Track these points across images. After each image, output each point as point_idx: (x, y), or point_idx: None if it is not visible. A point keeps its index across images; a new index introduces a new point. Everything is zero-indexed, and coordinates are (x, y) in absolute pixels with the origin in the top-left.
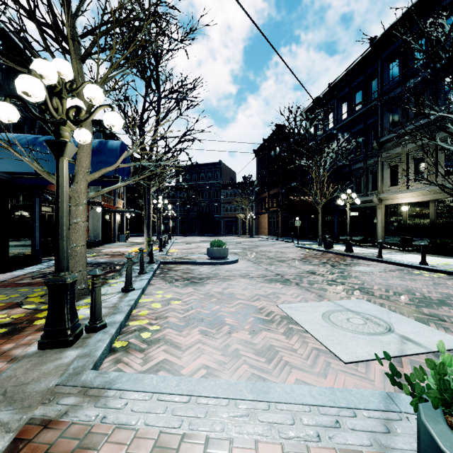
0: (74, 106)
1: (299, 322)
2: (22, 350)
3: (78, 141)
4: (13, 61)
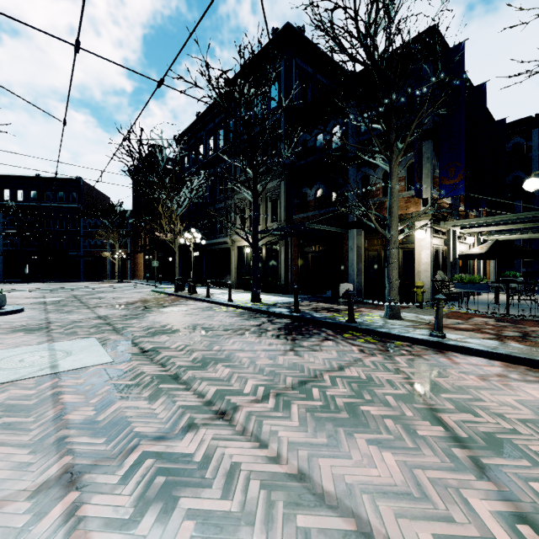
0: None
1: None
2: None
3: None
4: None
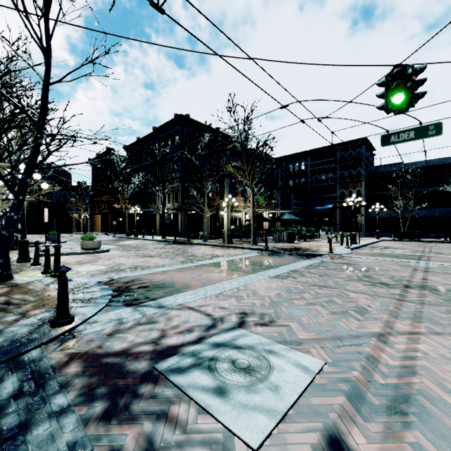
0: None
1: None
2: None
3: None
4: None
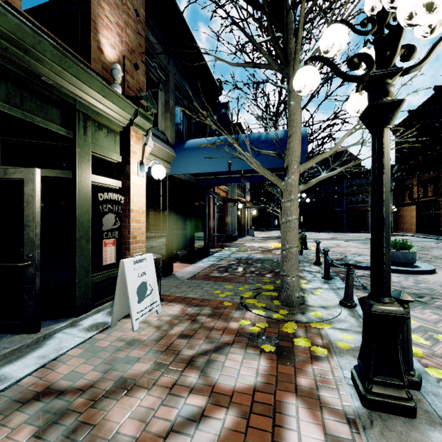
0: (402, 46)
1: None
2: (331, 395)
3: (353, 112)
4: (196, 76)
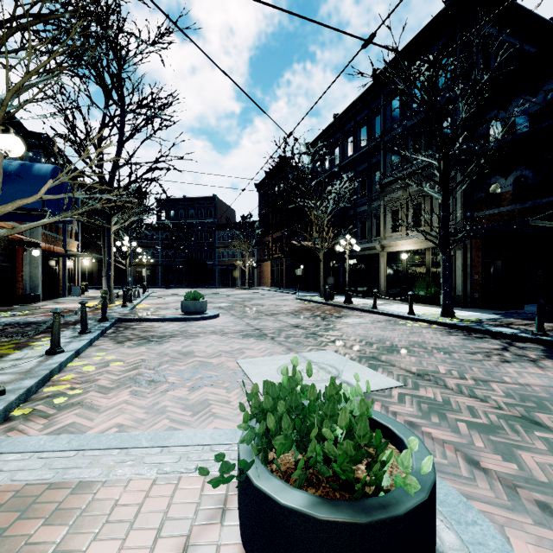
0: None
1: (250, 375)
2: None
3: None
4: None
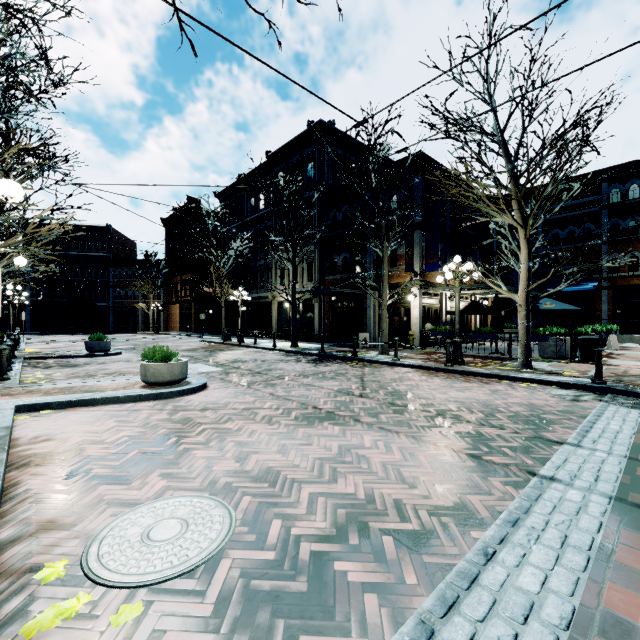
0: None
1: None
2: None
3: None
4: None
